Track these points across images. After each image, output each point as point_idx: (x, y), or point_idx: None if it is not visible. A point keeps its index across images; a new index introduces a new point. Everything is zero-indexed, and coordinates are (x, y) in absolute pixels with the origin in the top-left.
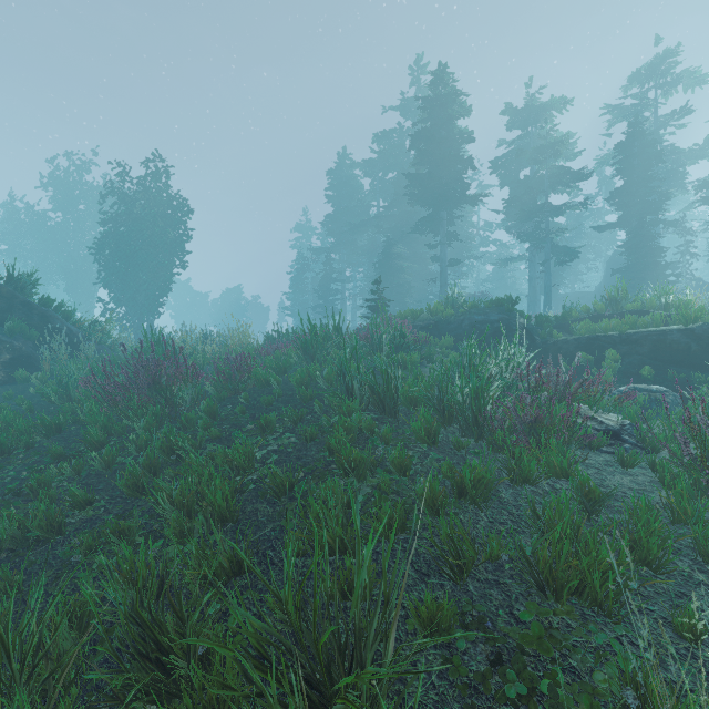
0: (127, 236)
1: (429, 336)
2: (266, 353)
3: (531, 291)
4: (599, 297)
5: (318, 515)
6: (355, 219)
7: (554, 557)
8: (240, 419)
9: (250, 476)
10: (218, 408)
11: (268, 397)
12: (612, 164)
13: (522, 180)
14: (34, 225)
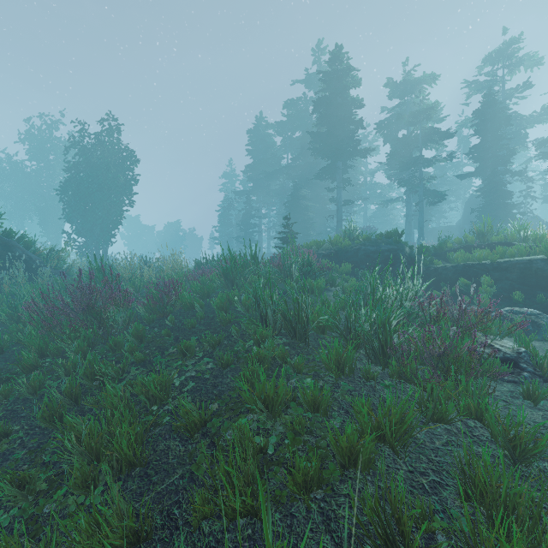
0: (86, 180)
1: (331, 263)
2: (193, 278)
3: (407, 226)
4: (460, 230)
5: (227, 472)
6: (269, 169)
7: (489, 525)
8: (165, 341)
9: (166, 407)
10: (147, 329)
11: (191, 320)
12: (470, 126)
13: (401, 138)
14: (13, 171)
